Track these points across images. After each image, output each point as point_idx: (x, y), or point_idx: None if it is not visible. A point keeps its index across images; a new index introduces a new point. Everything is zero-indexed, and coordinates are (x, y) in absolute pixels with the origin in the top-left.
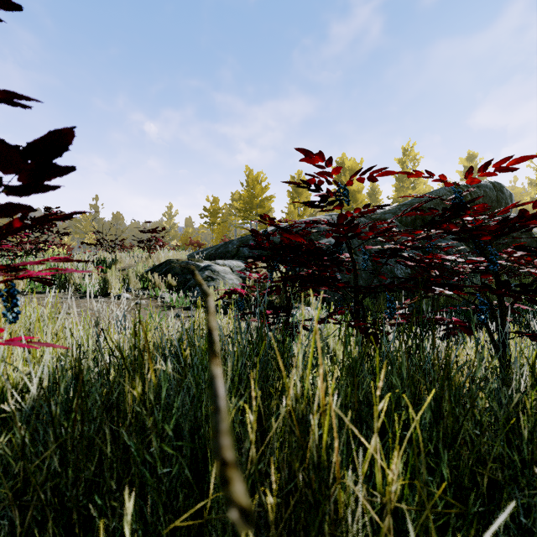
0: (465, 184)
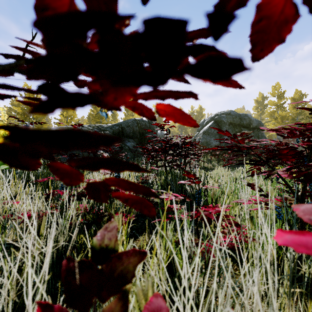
0: (138, 119)
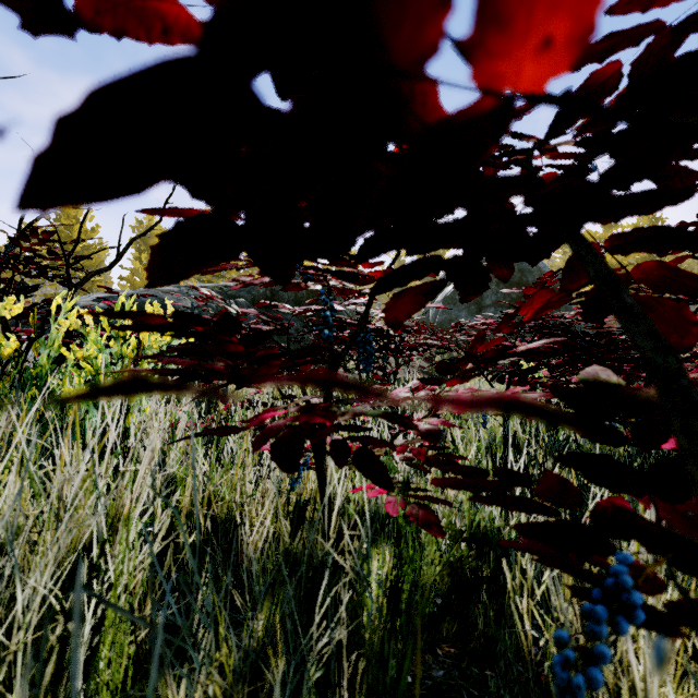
0: None
